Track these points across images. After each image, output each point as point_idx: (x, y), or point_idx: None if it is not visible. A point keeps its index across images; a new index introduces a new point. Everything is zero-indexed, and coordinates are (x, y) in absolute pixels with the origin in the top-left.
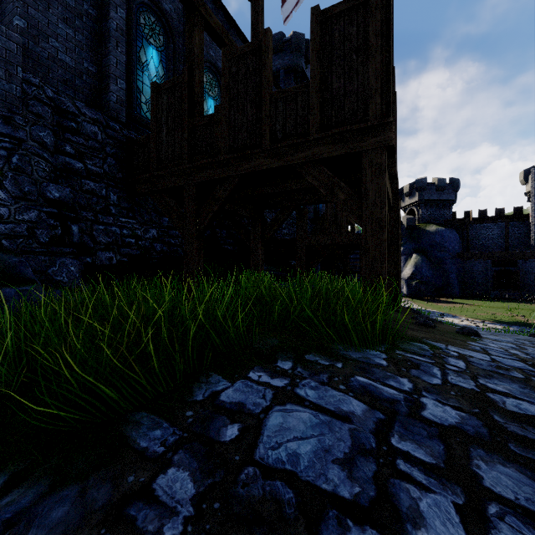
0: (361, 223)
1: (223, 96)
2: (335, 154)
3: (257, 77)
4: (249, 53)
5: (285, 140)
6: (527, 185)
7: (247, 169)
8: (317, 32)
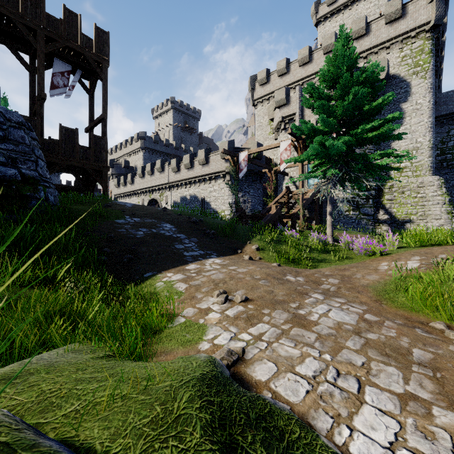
0: (103, 186)
1: (60, 138)
2: (97, 169)
3: (73, 139)
4: (70, 130)
5: (83, 160)
6: None
7: (70, 163)
8: (93, 139)
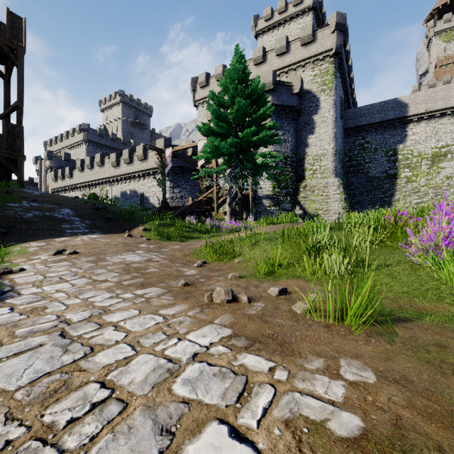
0: (18, 175)
1: None
2: (11, 157)
3: None
4: None
5: None
6: (37, 166)
7: None
8: (5, 126)
